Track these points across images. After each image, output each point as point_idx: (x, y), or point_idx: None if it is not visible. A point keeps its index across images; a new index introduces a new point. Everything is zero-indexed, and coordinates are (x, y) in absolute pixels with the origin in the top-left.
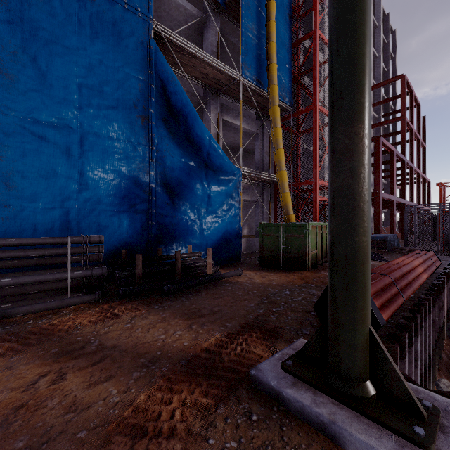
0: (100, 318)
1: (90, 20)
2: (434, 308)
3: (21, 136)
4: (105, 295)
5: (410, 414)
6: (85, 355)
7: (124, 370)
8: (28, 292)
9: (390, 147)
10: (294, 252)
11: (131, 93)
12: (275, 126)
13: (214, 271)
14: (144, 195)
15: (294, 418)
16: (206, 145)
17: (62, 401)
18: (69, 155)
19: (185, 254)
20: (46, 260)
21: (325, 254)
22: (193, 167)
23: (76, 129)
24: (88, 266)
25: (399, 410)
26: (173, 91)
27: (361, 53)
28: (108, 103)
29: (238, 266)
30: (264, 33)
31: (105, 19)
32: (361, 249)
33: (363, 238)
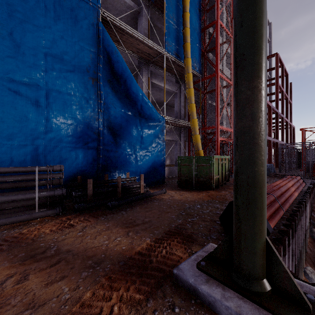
0: (59, 228)
1: (54, 6)
2: (302, 217)
3: (0, 91)
4: (64, 210)
5: (299, 306)
6: (45, 258)
7: (75, 271)
8: (5, 208)
9: (268, 103)
10: (203, 177)
11: (85, 61)
12: (189, 87)
13: (146, 190)
14: (94, 135)
15: (208, 309)
16: (140, 100)
17: (23, 299)
18: (38, 105)
19: (125, 179)
20: (19, 184)
21: (224, 178)
22: (130, 116)
23: (43, 87)
24: (52, 188)
25: (290, 303)
26: (115, 60)
27: (259, 24)
28: (67, 68)
29: (162, 187)
30: (181, 21)
31: (65, 6)
32: (259, 176)
33: (261, 168)
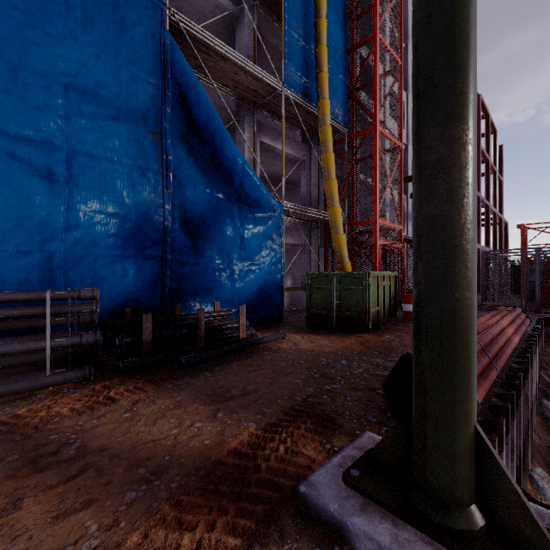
0: (87, 405)
1: None
2: (527, 380)
3: None
4: (99, 370)
5: None
6: (57, 465)
7: (113, 489)
8: None
9: None
10: (350, 310)
11: (139, 101)
12: (326, 151)
13: (249, 334)
14: (156, 235)
15: None
16: (238, 171)
17: (8, 549)
18: (52, 179)
19: (212, 313)
20: (16, 323)
21: (388, 311)
22: (221, 200)
23: (62, 146)
24: (77, 331)
25: None
26: (195, 99)
27: (463, 18)
28: (107, 112)
29: (279, 328)
30: (312, 33)
31: None
32: (463, 310)
33: (466, 294)
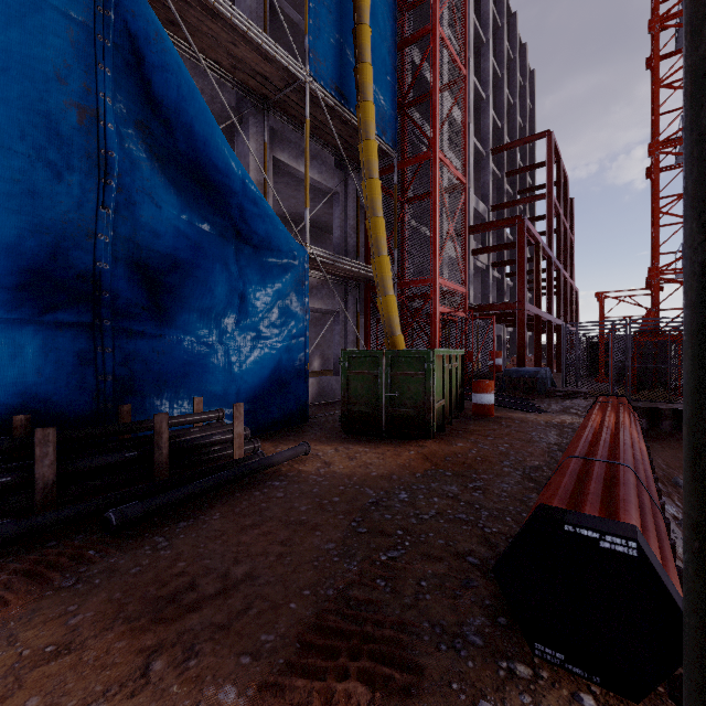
0: None
1: None
2: None
3: None
4: None
5: None
6: None
7: None
8: None
9: (536, 235)
10: (407, 405)
11: (48, 45)
12: (369, 176)
13: (251, 450)
14: (84, 285)
15: None
16: (235, 190)
17: None
18: None
19: (188, 417)
20: None
21: (454, 404)
22: (207, 235)
23: None
24: None
25: None
26: (158, 61)
27: None
28: None
29: (301, 434)
30: (349, 7)
31: None
32: None
33: None
